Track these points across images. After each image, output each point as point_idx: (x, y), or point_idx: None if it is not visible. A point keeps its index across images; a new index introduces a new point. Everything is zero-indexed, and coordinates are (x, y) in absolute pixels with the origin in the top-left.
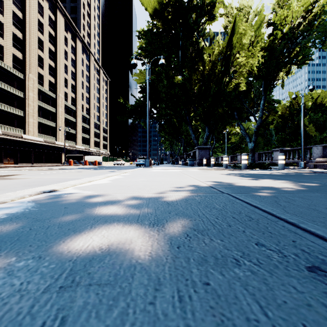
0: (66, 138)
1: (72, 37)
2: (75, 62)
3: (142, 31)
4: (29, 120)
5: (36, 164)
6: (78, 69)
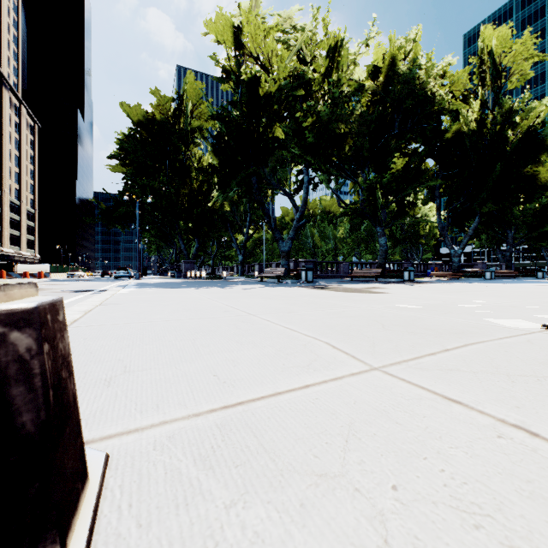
0: None
1: None
2: None
3: (125, 135)
4: None
5: None
6: None
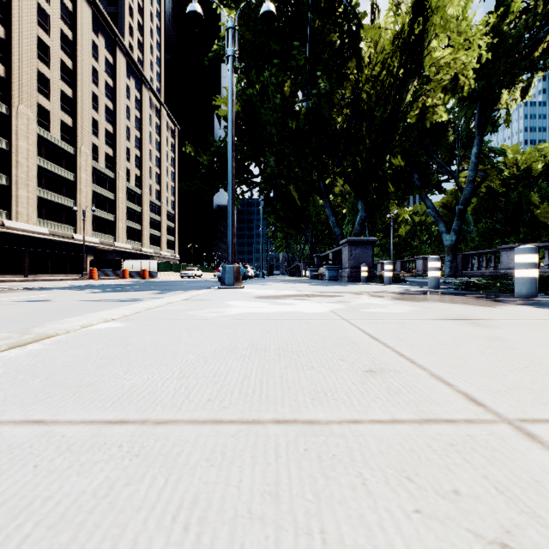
0: (96, 228)
1: (108, 45)
2: (114, 90)
3: None
4: (18, 193)
5: (34, 277)
6: (119, 104)
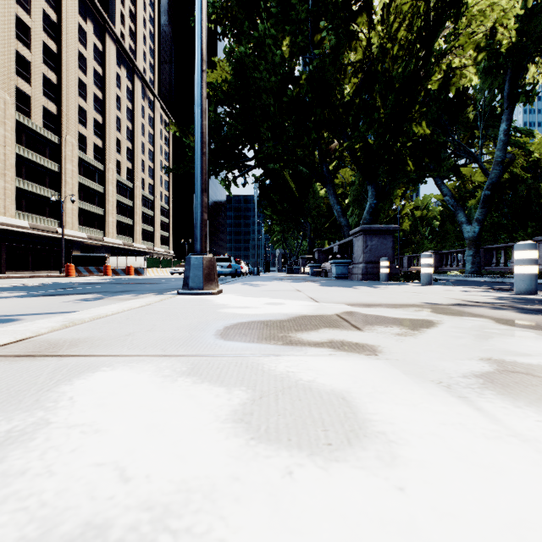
0: (84, 222)
1: (97, 32)
2: (104, 79)
3: None
4: None
5: (12, 273)
6: (109, 93)
